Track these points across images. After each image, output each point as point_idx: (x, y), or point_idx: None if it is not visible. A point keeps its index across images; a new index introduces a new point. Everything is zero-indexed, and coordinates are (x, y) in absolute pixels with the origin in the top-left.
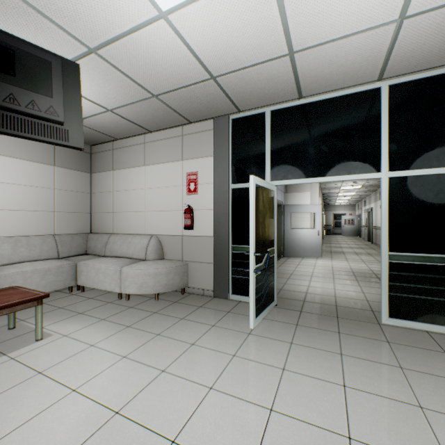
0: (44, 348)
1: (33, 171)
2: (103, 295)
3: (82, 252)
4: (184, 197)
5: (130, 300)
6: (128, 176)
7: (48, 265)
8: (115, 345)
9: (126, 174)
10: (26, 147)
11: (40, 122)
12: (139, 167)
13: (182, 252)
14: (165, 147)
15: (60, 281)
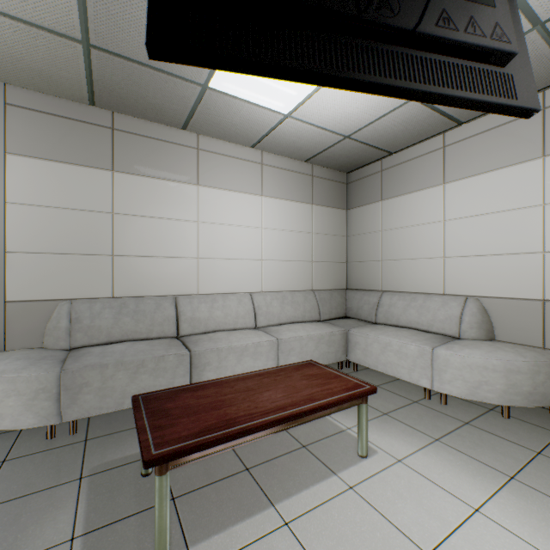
0: (385, 481)
1: (293, 213)
2: (391, 384)
3: (341, 314)
4: (549, 227)
5: (448, 405)
6: (409, 205)
7: (319, 330)
8: (535, 531)
9: (405, 202)
10: (287, 184)
11: (471, 65)
12: (432, 187)
13: (543, 332)
14: (493, 143)
15: (332, 353)
